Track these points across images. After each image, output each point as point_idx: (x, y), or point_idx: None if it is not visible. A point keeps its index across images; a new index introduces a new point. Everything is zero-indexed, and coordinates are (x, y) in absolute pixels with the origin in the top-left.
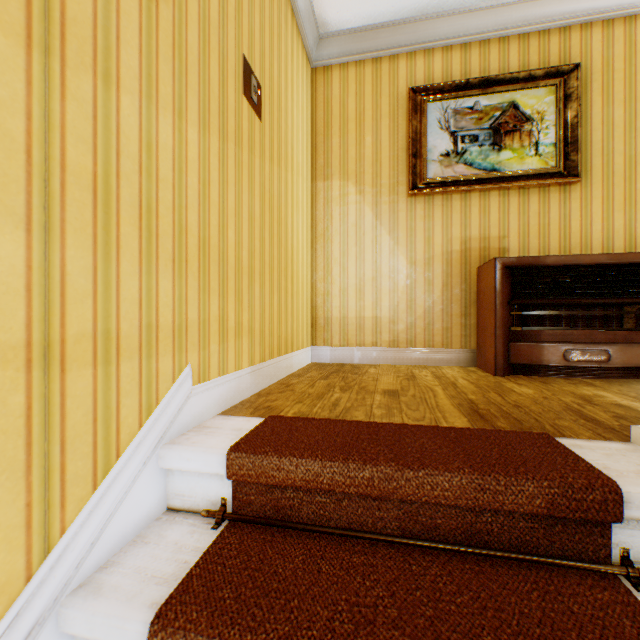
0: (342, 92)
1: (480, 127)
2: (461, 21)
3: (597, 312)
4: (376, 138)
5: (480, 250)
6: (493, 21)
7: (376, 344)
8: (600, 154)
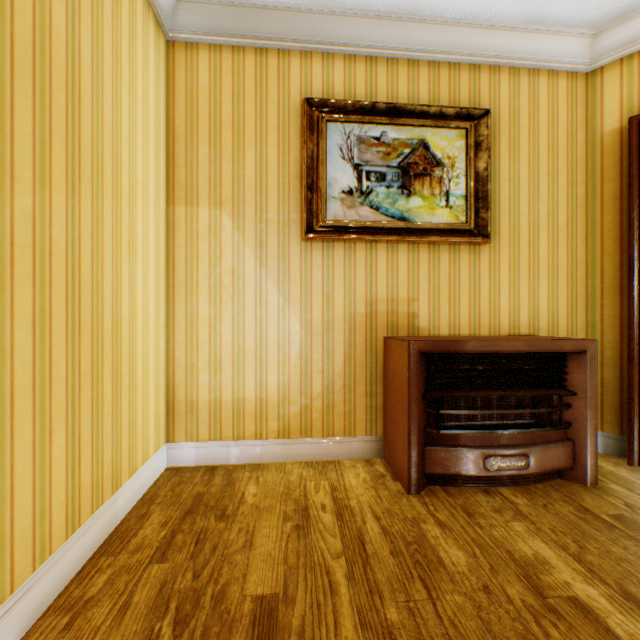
0: (213, 84)
1: (388, 164)
2: (367, 27)
3: (518, 410)
4: (261, 156)
5: (388, 314)
6: (403, 37)
7: (261, 435)
8: (507, 214)
